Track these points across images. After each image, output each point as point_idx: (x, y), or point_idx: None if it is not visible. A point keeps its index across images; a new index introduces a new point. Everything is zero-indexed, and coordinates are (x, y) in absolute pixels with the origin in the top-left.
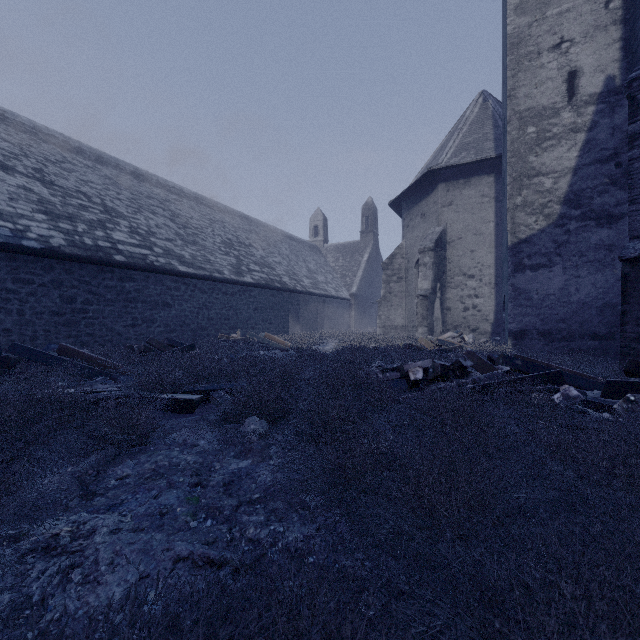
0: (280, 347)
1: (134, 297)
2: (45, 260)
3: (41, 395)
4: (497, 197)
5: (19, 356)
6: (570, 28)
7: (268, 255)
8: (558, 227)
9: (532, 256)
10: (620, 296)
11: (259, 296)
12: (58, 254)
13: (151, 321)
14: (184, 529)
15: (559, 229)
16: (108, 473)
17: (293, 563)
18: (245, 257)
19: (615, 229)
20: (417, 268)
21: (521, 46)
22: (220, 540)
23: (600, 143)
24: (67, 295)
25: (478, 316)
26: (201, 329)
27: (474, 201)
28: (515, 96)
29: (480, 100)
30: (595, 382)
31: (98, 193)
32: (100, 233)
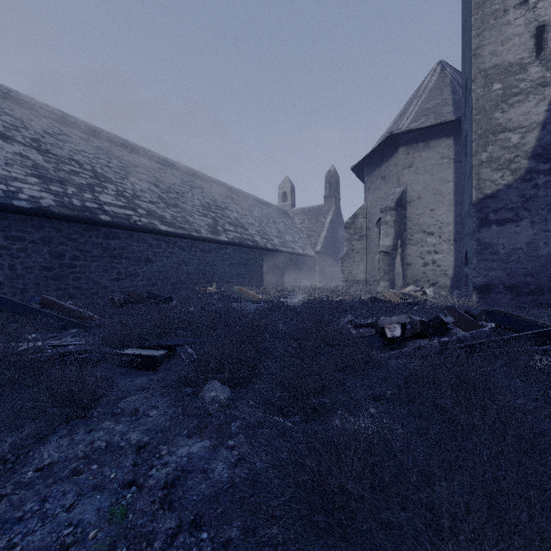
0: (251, 299)
1: (118, 253)
2: (35, 219)
3: None
4: (456, 158)
5: (1, 308)
6: None
7: (242, 217)
8: (526, 182)
9: (498, 211)
10: None
11: (233, 253)
12: (47, 213)
13: (134, 275)
14: None
15: (527, 184)
16: (31, 457)
17: None
18: (221, 218)
19: None
20: (378, 227)
21: (486, 5)
22: None
23: None
24: (56, 251)
25: (437, 271)
26: (180, 283)
27: (433, 163)
28: (480, 54)
29: (438, 69)
30: None
31: (89, 161)
32: (88, 195)
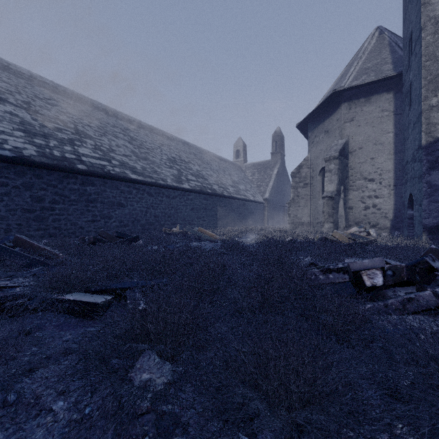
0: (210, 239)
1: (94, 198)
2: (18, 167)
3: None
4: (396, 111)
5: None
6: None
7: (202, 169)
8: None
9: None
10: None
11: (195, 199)
12: (28, 162)
13: (108, 217)
14: None
15: None
16: None
17: None
18: (184, 170)
19: None
20: (321, 175)
21: None
22: None
23: None
24: (37, 196)
25: (378, 214)
26: (149, 224)
27: (374, 116)
28: (430, 3)
29: (376, 34)
30: None
31: (73, 121)
32: (68, 148)
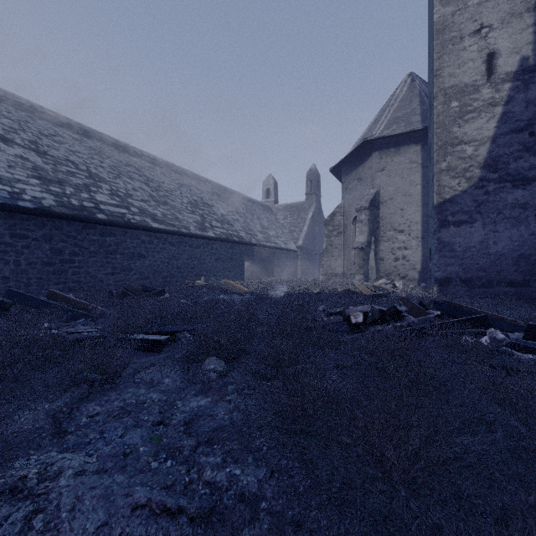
0: (237, 292)
1: (114, 249)
2: (38, 218)
3: (25, 337)
4: (423, 163)
5: (14, 300)
6: (489, 16)
7: (228, 213)
8: (478, 188)
9: (455, 214)
10: (533, 248)
11: (220, 248)
12: (49, 213)
13: (128, 270)
14: (145, 470)
15: (479, 190)
16: (81, 410)
17: (247, 510)
18: (208, 215)
19: (529, 190)
20: (354, 224)
21: (446, 32)
22: (178, 483)
23: (515, 115)
24: (57, 248)
25: (407, 265)
26: (171, 276)
27: (403, 167)
28: (440, 75)
29: (408, 80)
30: (516, 325)
31: (84, 161)
32: (85, 195)
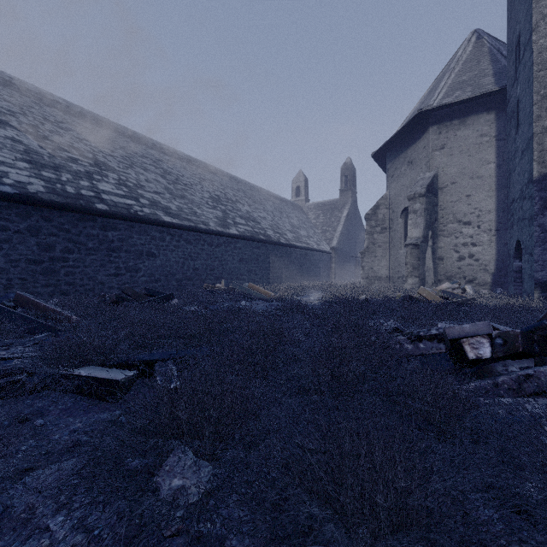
0: (263, 297)
1: (117, 246)
2: (21, 206)
3: None
4: (499, 135)
5: None
6: None
7: (253, 210)
8: None
9: None
10: None
11: (244, 248)
12: (34, 200)
13: (135, 270)
14: None
15: None
16: None
17: None
18: (231, 211)
19: None
20: (403, 218)
21: None
22: None
23: None
24: (45, 243)
25: (475, 266)
26: (186, 279)
27: (471, 142)
28: None
29: (473, 38)
30: None
31: (91, 149)
32: (85, 183)
